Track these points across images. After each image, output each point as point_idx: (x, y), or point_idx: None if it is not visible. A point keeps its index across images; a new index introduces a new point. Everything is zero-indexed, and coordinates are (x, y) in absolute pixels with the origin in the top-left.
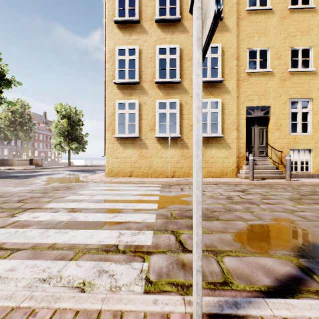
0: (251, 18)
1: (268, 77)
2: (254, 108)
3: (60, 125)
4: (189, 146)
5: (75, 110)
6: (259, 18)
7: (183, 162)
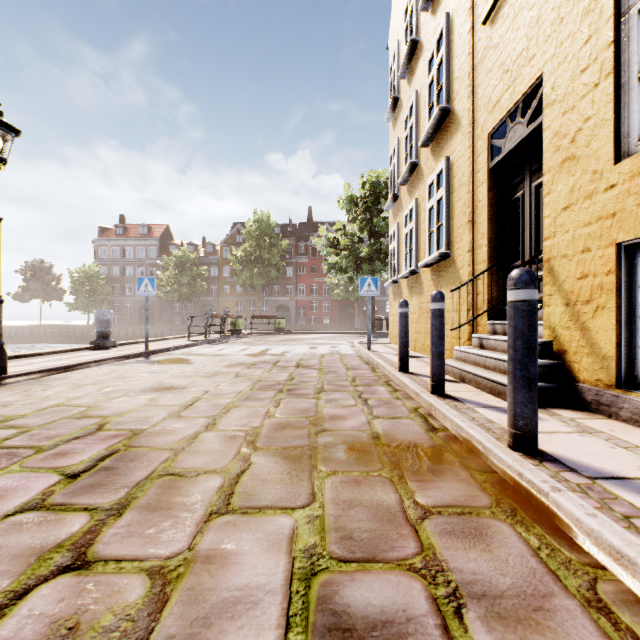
0: None
1: None
2: (507, 122)
3: None
4: (424, 288)
5: None
6: None
7: (420, 321)
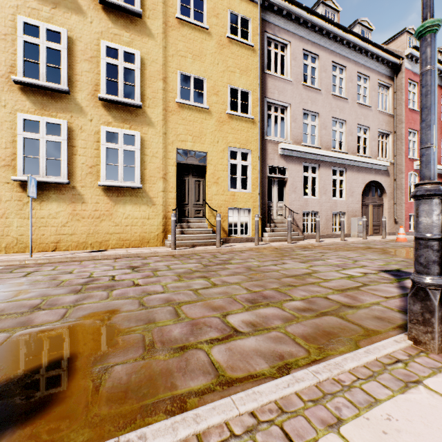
0: (183, 31)
1: (204, 114)
2: (188, 152)
3: None
4: (86, 199)
5: None
6: (193, 35)
7: (76, 225)
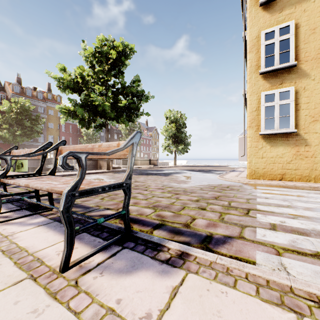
0: None
1: None
2: None
3: (169, 129)
4: None
5: (180, 114)
6: None
7: None
